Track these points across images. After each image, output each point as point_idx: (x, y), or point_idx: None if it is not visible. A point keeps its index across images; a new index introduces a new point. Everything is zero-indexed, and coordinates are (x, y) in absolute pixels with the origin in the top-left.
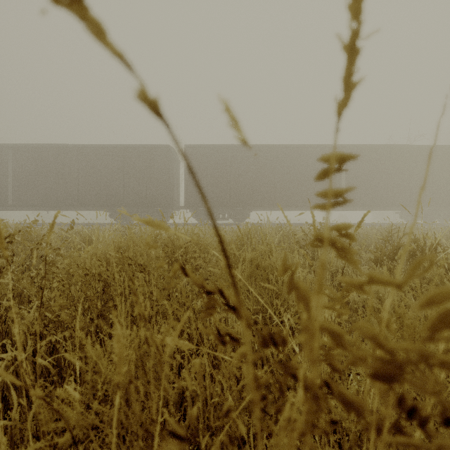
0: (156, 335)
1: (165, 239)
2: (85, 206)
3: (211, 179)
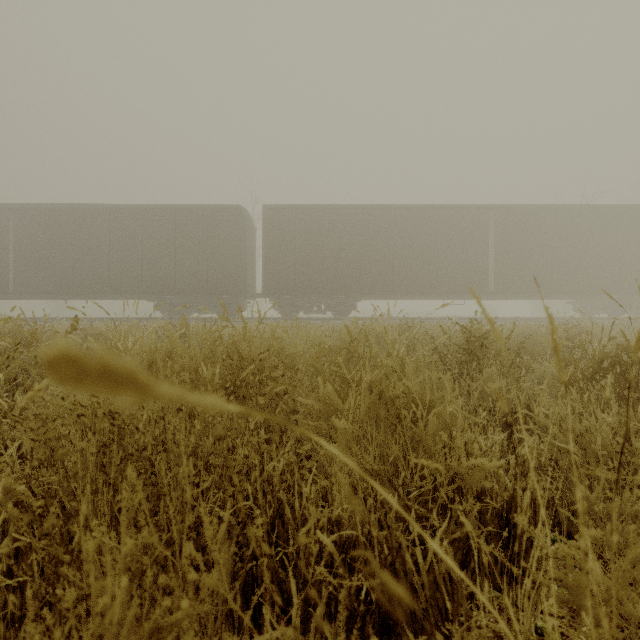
0: None
1: (228, 346)
2: (119, 293)
3: (301, 254)
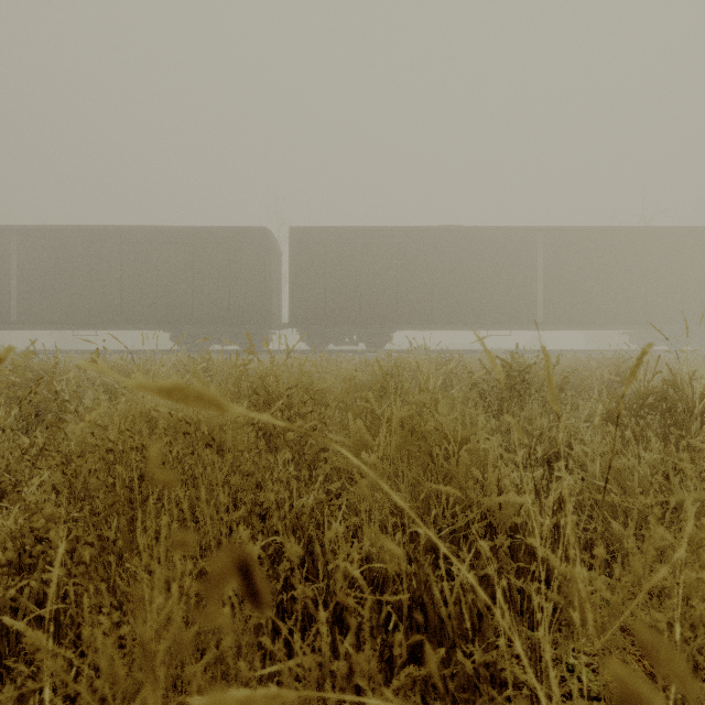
0: (188, 699)
1: (255, 381)
2: (132, 323)
3: (331, 281)
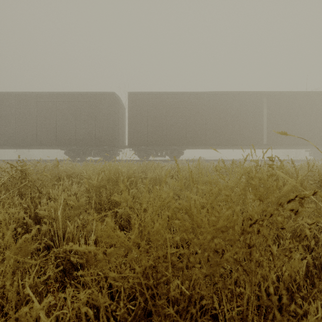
0: None
1: None
2: (42, 145)
3: (150, 122)
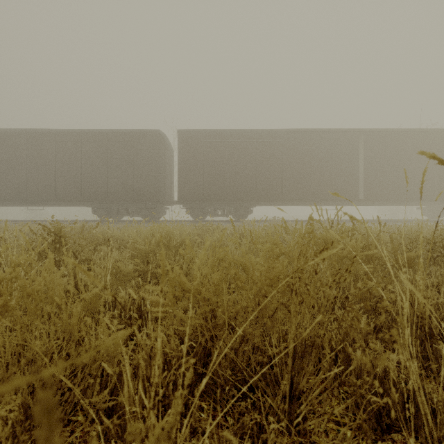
0: None
1: None
2: (63, 200)
3: (208, 169)
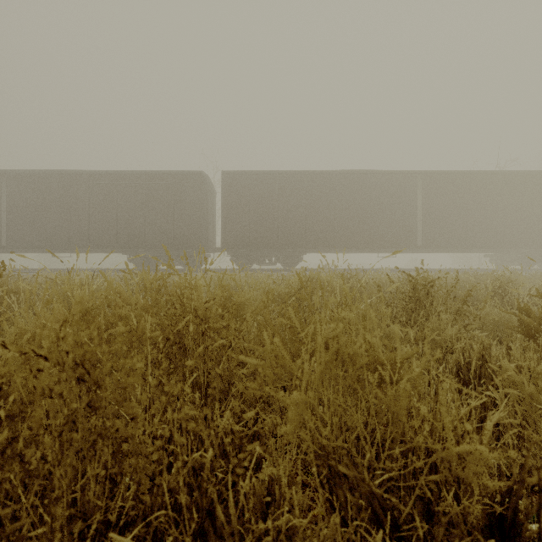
0: None
1: (173, 294)
2: (97, 247)
3: (254, 214)
